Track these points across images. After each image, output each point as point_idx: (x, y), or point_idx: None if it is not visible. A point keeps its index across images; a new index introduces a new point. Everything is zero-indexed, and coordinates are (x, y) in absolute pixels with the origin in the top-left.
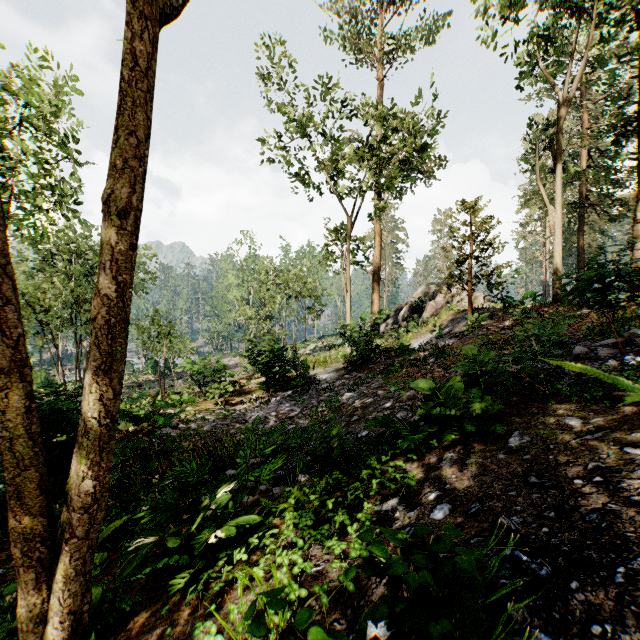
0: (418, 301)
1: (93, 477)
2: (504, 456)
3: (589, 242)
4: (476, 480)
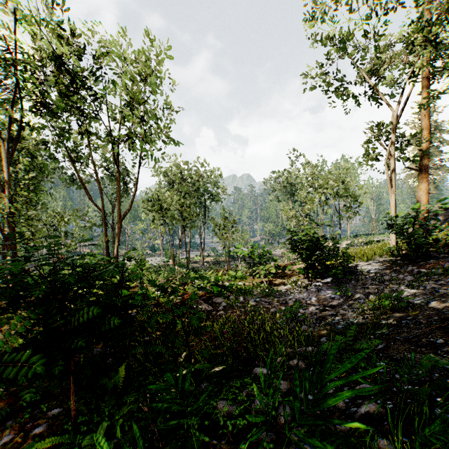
0: None
1: None
2: None
3: None
4: None
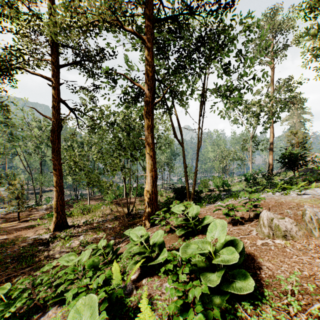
0: None
1: (193, 193)
2: None
3: None
4: None
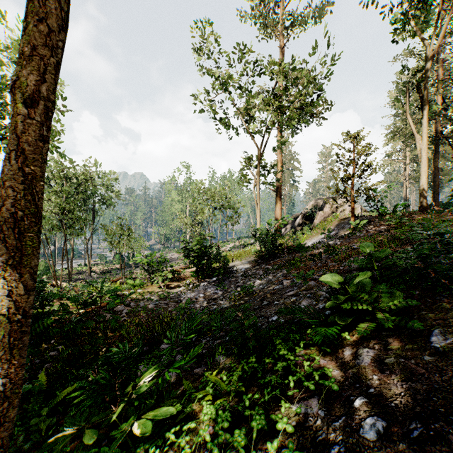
0: (310, 211)
1: (3, 375)
2: (430, 358)
3: (440, 167)
4: (405, 387)
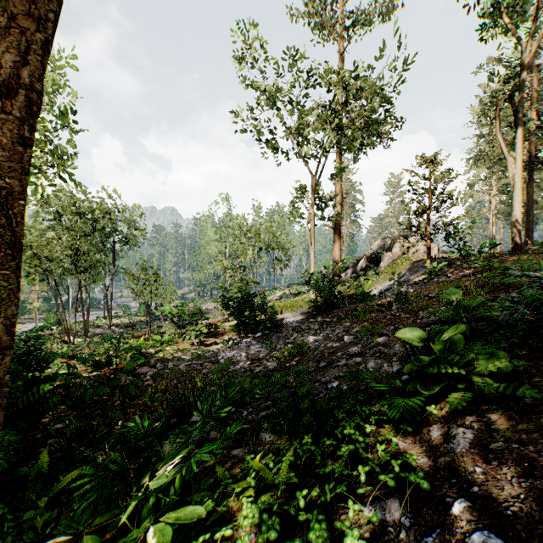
0: (376, 252)
1: None
2: None
3: (534, 199)
4: (524, 486)
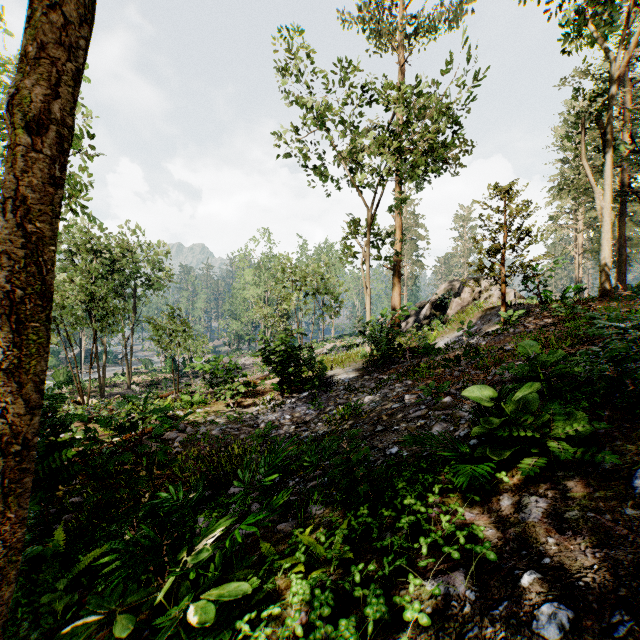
0: (442, 298)
1: None
2: (635, 512)
3: (628, 235)
4: (599, 556)
